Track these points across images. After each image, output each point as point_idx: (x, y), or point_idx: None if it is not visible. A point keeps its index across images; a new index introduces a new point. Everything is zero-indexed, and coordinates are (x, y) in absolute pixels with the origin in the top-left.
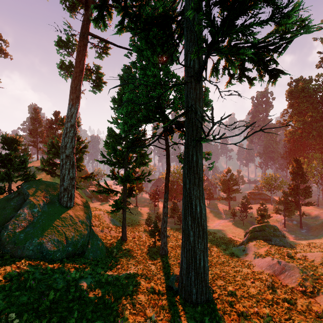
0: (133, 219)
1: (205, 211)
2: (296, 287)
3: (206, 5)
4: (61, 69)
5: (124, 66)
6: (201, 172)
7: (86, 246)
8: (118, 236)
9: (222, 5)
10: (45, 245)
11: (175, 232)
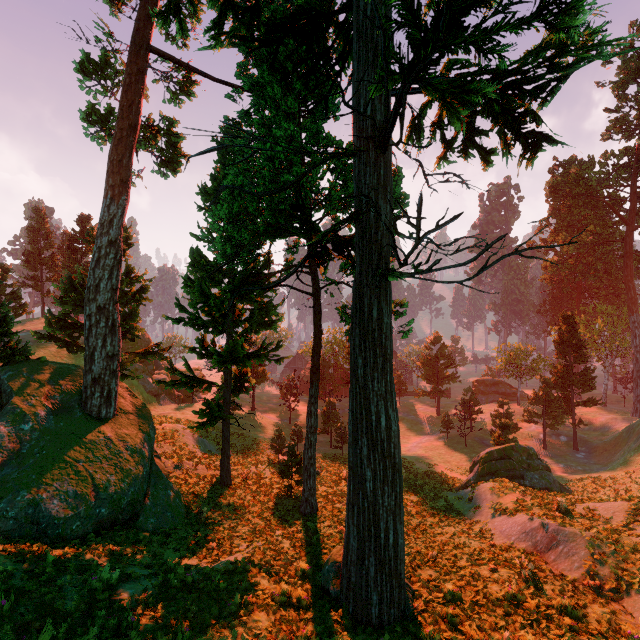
0: (246, 438)
1: (397, 425)
2: (582, 578)
3: None
4: (90, 122)
5: (226, 119)
6: (388, 343)
7: (141, 502)
8: (213, 477)
9: None
10: (46, 506)
11: (332, 463)
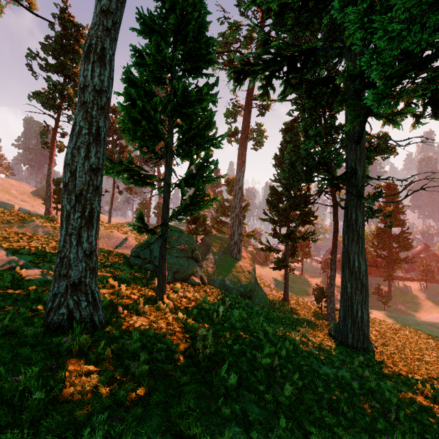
0: (297, 287)
1: (364, 267)
2: None
3: (353, 94)
4: (228, 136)
5: (286, 123)
6: (360, 230)
7: (253, 292)
8: (280, 297)
9: (371, 87)
10: (226, 282)
11: None
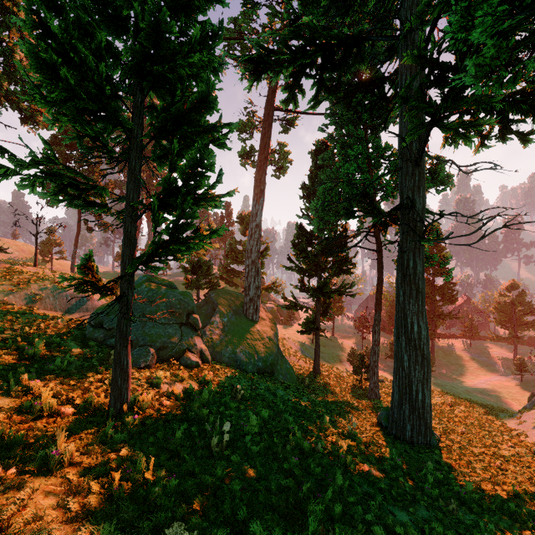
0: (328, 352)
1: (426, 332)
2: None
3: (417, 91)
4: (242, 157)
5: (318, 142)
6: (420, 282)
7: (275, 366)
8: (309, 368)
9: (440, 84)
10: (238, 355)
11: None
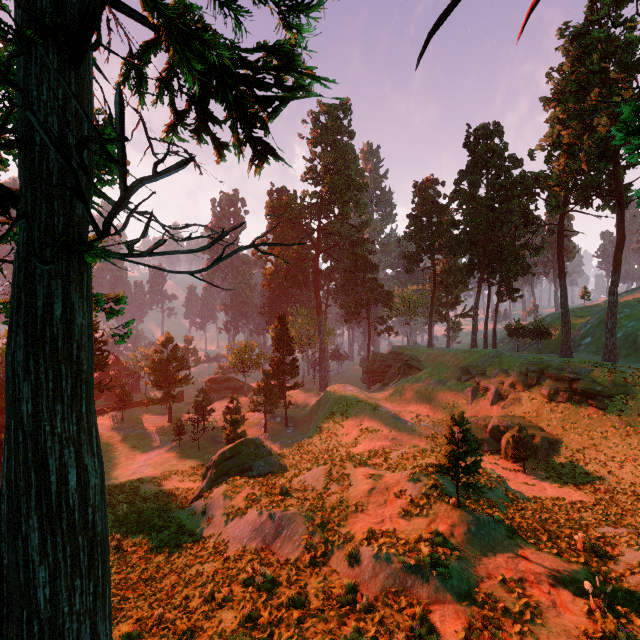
0: None
1: (99, 475)
2: (302, 555)
3: None
4: None
5: None
6: (84, 355)
7: None
8: None
9: None
10: None
11: None
